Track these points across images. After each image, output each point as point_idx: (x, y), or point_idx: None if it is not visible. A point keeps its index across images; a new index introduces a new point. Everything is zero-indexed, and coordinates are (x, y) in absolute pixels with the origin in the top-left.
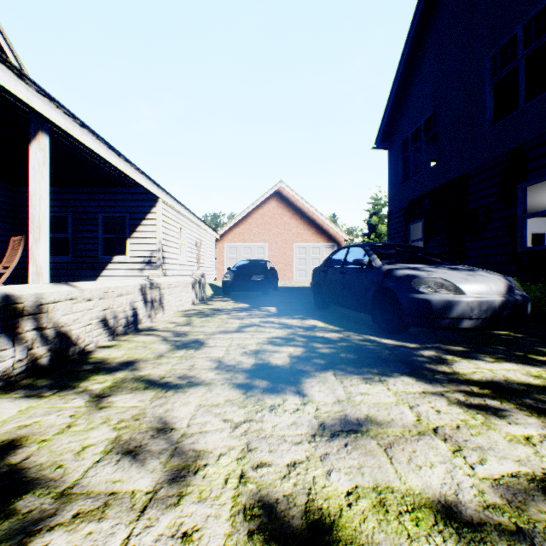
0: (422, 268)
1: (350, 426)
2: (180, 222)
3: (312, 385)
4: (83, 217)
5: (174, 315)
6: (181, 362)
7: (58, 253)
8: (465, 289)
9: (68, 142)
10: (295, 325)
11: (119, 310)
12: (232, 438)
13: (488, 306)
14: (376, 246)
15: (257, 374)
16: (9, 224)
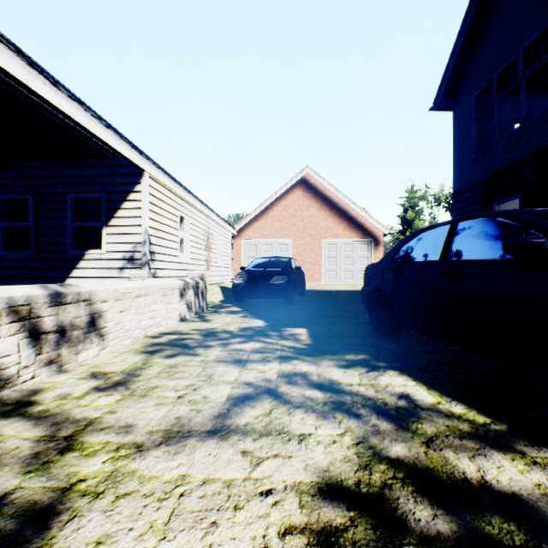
0: None
1: None
2: (180, 208)
3: None
4: (47, 199)
5: (128, 347)
6: None
7: (20, 248)
8: None
9: None
10: (362, 396)
11: None
12: None
13: None
14: (543, 212)
15: None
16: None
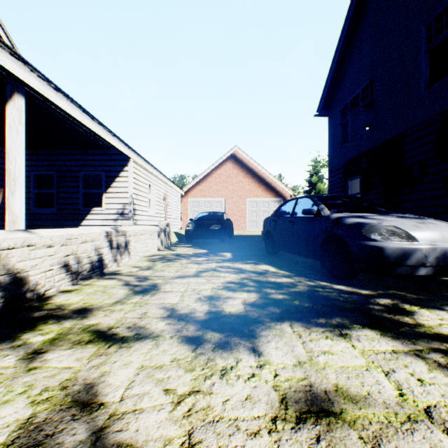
0: (371, 216)
1: (318, 405)
2: (149, 179)
3: (268, 339)
4: (66, 175)
5: (140, 259)
6: (134, 309)
7: (45, 206)
8: (418, 236)
9: (47, 107)
10: (248, 270)
11: (84, 256)
12: (171, 422)
13: (442, 254)
14: (323, 197)
15: (209, 325)
16: (4, 181)
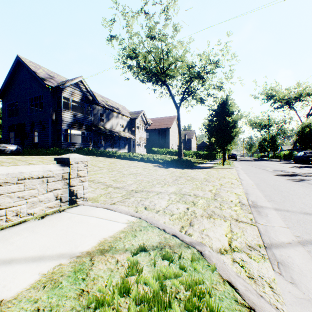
0: (2, 144)
1: None
2: None
3: None
4: None
5: None
6: None
7: None
8: (8, 147)
9: None
10: None
11: None
12: None
13: (12, 150)
14: None
15: None
16: None
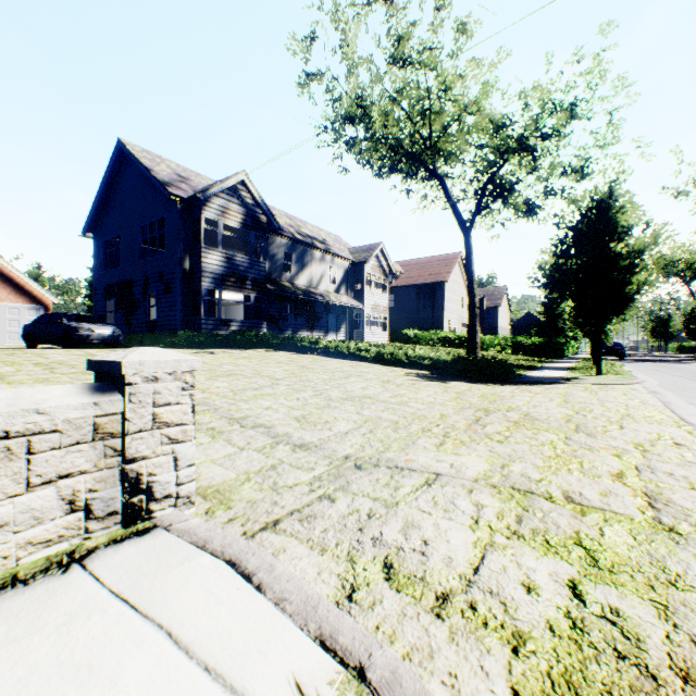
0: (85, 324)
1: None
2: None
3: None
4: None
5: None
6: None
7: None
8: (97, 331)
9: None
10: None
11: None
12: None
13: (104, 336)
14: (68, 315)
15: None
16: None
